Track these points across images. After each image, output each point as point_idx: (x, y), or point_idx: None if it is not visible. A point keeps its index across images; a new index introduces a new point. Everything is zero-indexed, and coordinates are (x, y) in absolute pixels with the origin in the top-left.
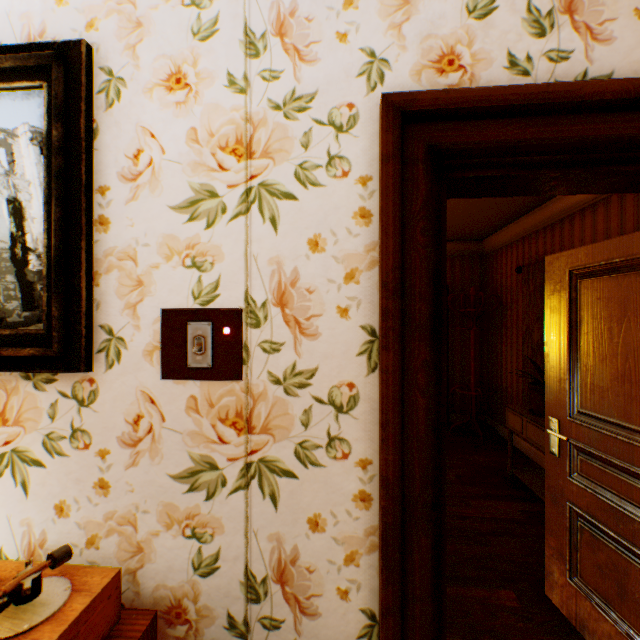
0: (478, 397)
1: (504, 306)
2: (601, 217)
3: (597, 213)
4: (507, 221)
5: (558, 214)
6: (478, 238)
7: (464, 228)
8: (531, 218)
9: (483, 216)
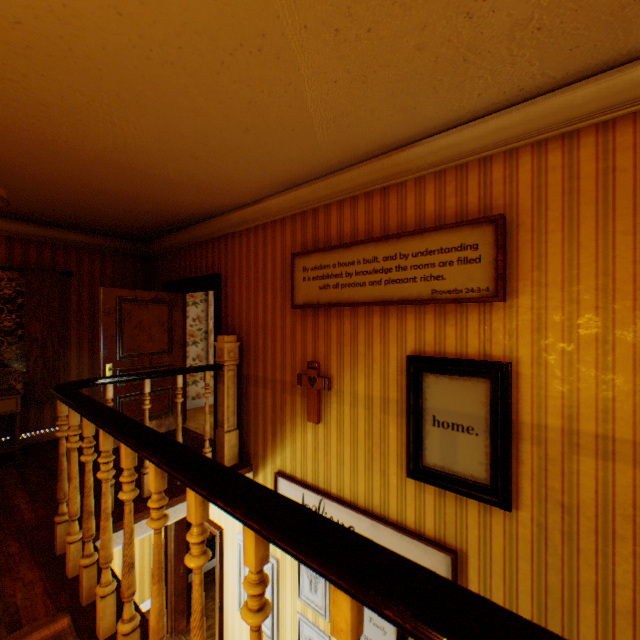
0: None
1: None
2: None
3: None
4: None
5: None
6: None
7: None
8: None
9: None
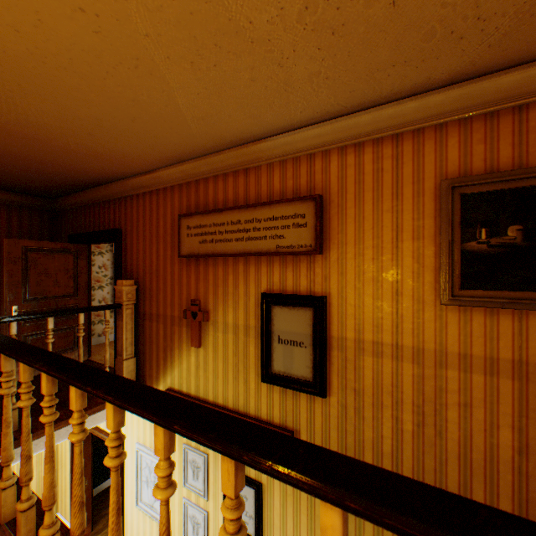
0: None
1: None
2: None
3: None
4: None
5: None
6: None
7: None
8: None
9: None
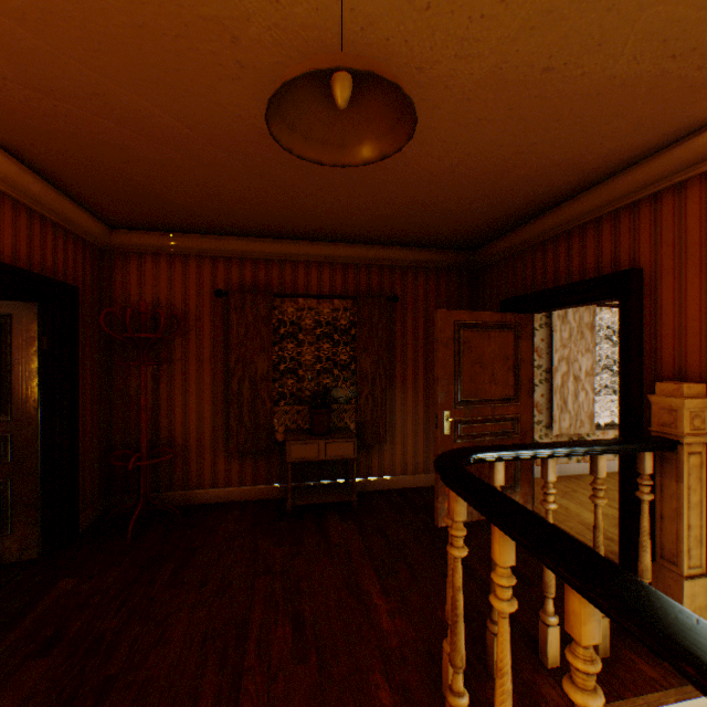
0: (100, 473)
1: (169, 333)
2: (329, 275)
3: (325, 271)
4: (210, 231)
5: (285, 255)
6: (118, 225)
7: (168, 213)
8: (246, 244)
9: (227, 219)
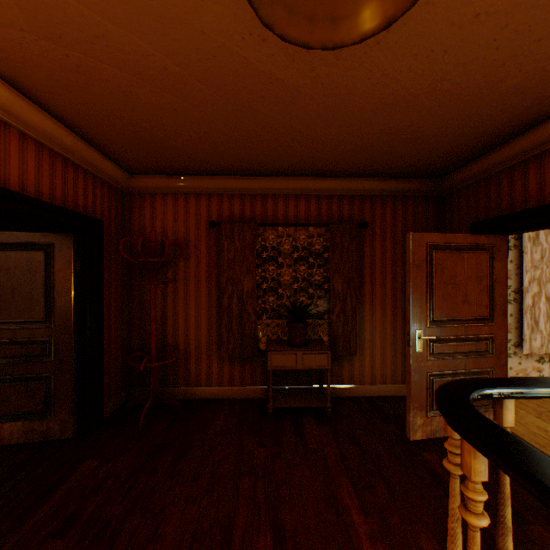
0: (122, 369)
1: (174, 258)
2: (304, 206)
3: (301, 202)
4: (205, 173)
5: (267, 190)
6: (135, 171)
7: (171, 158)
8: (234, 182)
9: (218, 160)
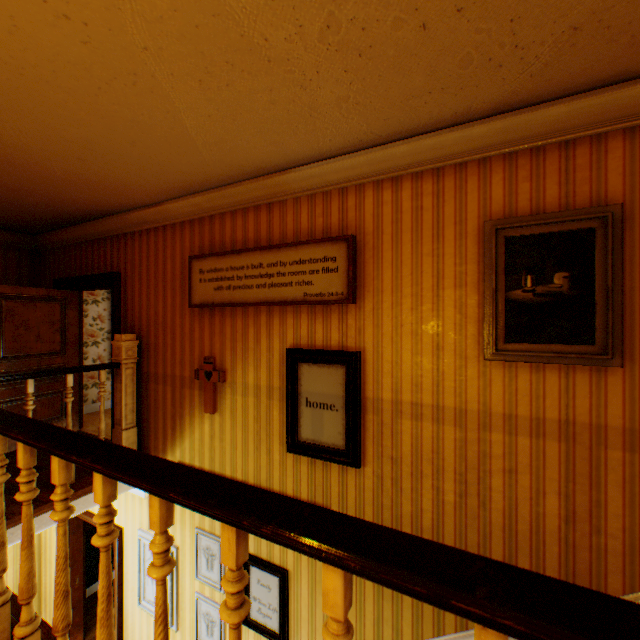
0: None
1: None
2: None
3: None
4: None
5: None
6: None
7: None
8: None
9: None
